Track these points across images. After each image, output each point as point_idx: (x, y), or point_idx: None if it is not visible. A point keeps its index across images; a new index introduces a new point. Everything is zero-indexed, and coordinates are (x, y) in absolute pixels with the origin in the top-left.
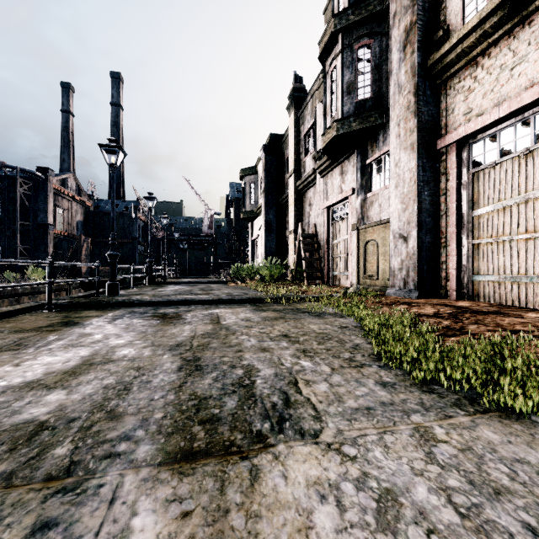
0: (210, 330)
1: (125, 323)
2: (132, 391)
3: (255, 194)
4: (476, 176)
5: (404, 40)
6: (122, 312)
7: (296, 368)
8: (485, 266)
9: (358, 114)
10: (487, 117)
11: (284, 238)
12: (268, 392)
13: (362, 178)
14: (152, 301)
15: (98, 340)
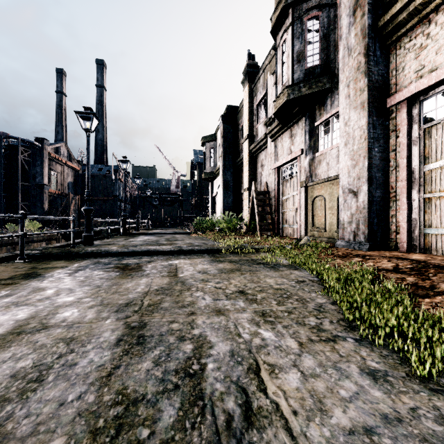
0: (165, 284)
1: (85, 276)
2: (44, 383)
3: (214, 157)
4: (427, 131)
5: (354, 4)
6: (87, 263)
7: (256, 342)
8: (438, 219)
9: (307, 79)
10: (442, 71)
11: (239, 195)
12: (221, 389)
13: (310, 140)
14: (118, 251)
15: (47, 297)
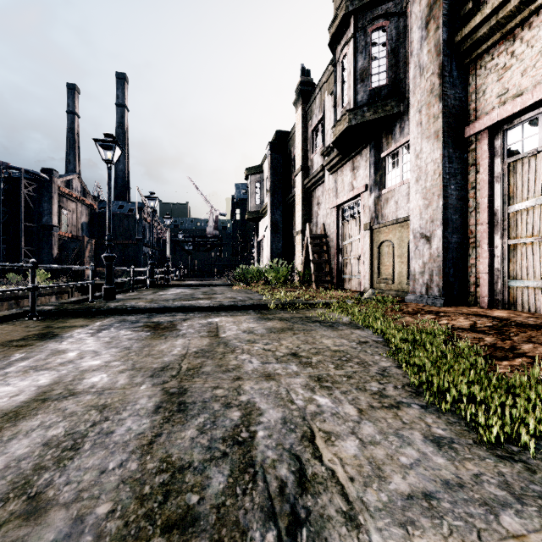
0: (205, 346)
1: (110, 336)
2: (81, 451)
3: (261, 193)
4: (512, 166)
5: (427, 15)
6: (111, 321)
7: (311, 409)
8: (524, 270)
9: (372, 102)
10: (528, 97)
11: (290, 239)
12: (273, 457)
13: (376, 174)
14: (147, 307)
15: (70, 360)
